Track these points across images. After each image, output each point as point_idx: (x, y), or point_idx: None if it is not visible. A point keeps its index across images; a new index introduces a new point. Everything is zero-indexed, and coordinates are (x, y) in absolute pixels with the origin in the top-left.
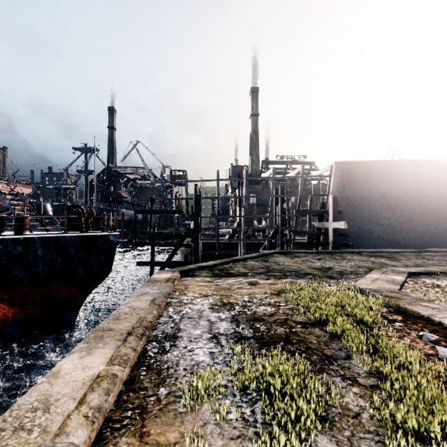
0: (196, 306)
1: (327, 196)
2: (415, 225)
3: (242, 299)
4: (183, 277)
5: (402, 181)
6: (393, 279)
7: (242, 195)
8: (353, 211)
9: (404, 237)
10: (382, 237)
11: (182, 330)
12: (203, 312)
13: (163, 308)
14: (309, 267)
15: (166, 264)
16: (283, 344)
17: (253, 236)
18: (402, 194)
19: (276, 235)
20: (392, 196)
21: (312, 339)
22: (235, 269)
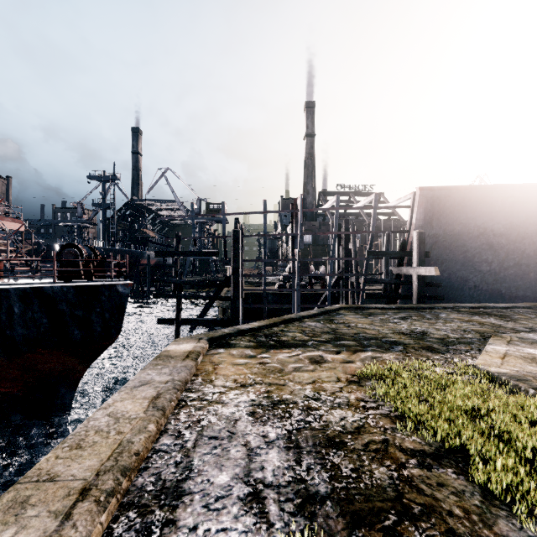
0: (227, 409)
1: (409, 233)
2: (525, 271)
3: (302, 392)
4: (212, 348)
5: (509, 213)
6: (531, 354)
7: (295, 232)
8: (442, 252)
9: (509, 286)
10: (480, 287)
11: (195, 473)
12: (237, 423)
13: (171, 412)
14: (393, 332)
15: (196, 322)
16: (396, 520)
17: (310, 285)
18: (509, 230)
19: (340, 284)
20: (494, 233)
21: (451, 504)
22: (288, 334)
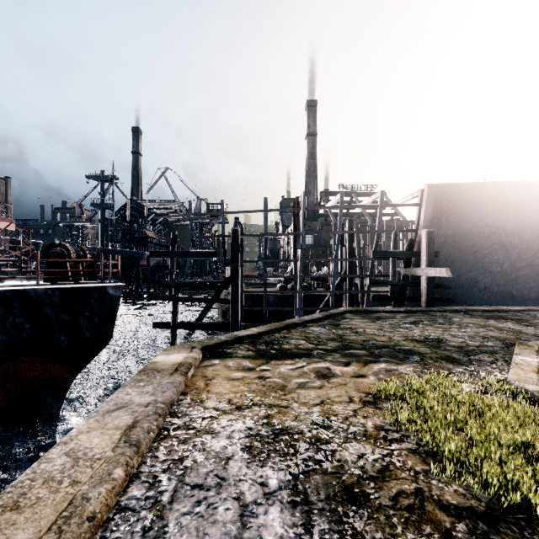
0: (217, 442)
1: (416, 232)
2: (538, 272)
3: (308, 417)
4: (206, 359)
5: (522, 211)
6: None
7: (298, 232)
8: (451, 252)
9: (520, 288)
10: (490, 289)
11: None
12: (229, 463)
13: (148, 447)
14: (406, 339)
15: (193, 326)
16: None
17: (312, 286)
18: (521, 229)
19: (343, 285)
20: (506, 232)
21: None
22: (290, 341)
